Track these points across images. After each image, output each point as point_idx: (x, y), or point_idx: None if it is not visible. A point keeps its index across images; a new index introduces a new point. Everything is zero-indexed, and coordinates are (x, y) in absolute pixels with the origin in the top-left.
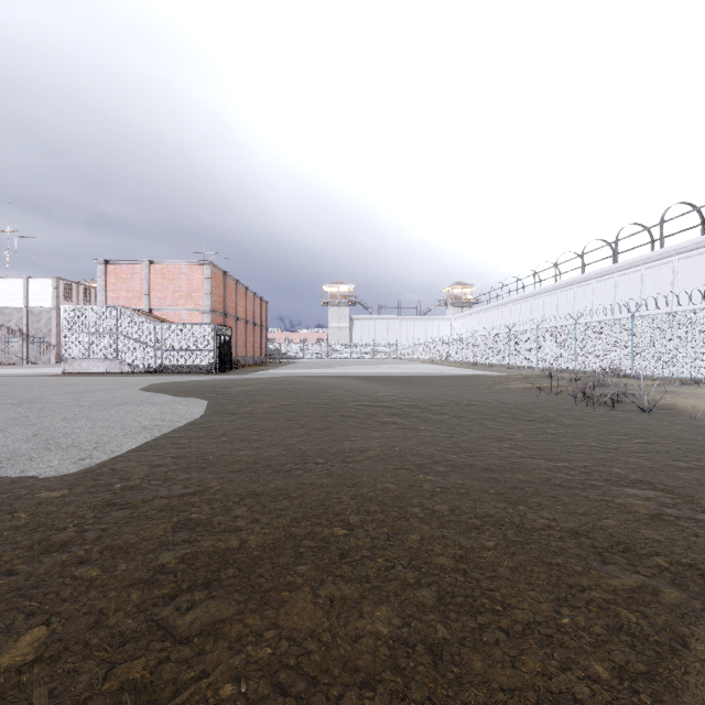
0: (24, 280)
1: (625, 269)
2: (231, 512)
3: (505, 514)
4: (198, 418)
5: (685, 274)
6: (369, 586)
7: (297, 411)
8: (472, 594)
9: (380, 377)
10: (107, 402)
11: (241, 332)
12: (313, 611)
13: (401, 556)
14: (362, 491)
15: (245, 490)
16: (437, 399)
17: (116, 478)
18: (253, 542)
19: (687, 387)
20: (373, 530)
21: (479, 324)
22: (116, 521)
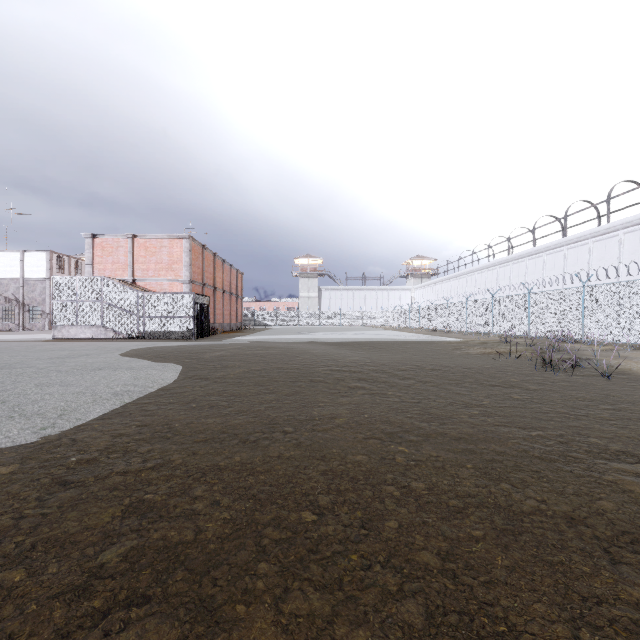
0: (20, 253)
1: (573, 242)
2: (190, 492)
3: (487, 494)
4: (171, 383)
5: (631, 247)
6: (342, 596)
7: (268, 376)
8: (466, 609)
9: (347, 342)
10: (85, 367)
11: (219, 301)
12: (274, 637)
13: (378, 552)
14: (332, 465)
15: (207, 464)
16: (402, 364)
17: (73, 450)
18: (210, 532)
19: (638, 352)
20: (345, 514)
21: (437, 294)
22: (61, 504)
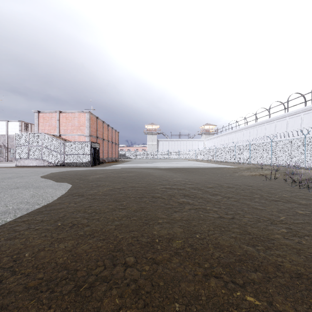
0: (6, 122)
1: (292, 115)
2: None
3: None
4: (56, 199)
5: None
6: None
7: (124, 193)
8: None
9: (173, 168)
10: (9, 186)
11: (105, 146)
12: None
13: None
14: None
15: None
16: (208, 183)
17: None
18: None
19: None
20: None
21: (217, 142)
22: None
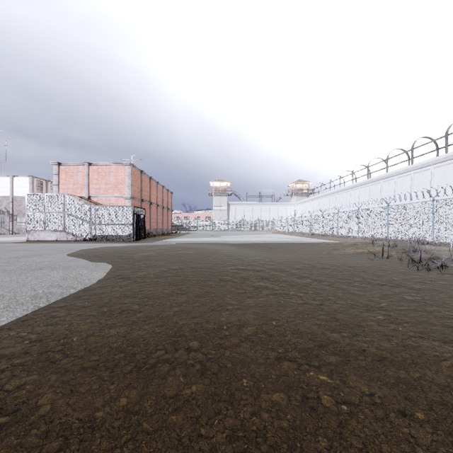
0: (10, 178)
1: (418, 168)
2: None
3: None
4: (95, 283)
5: None
6: None
7: (183, 275)
8: None
9: (249, 244)
10: (29, 267)
11: (154, 212)
12: None
13: None
14: (243, 416)
15: (80, 417)
16: (296, 262)
17: None
18: None
19: None
20: None
21: (314, 207)
22: None
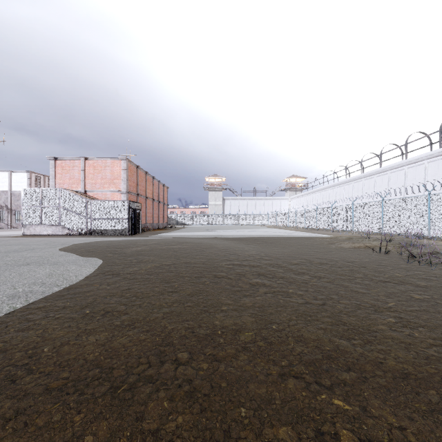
0: (9, 173)
1: (412, 163)
2: None
3: None
4: (82, 280)
5: None
6: None
7: (176, 271)
8: None
9: (244, 238)
10: (16, 262)
11: (149, 207)
12: None
13: None
14: None
15: None
16: (293, 257)
17: None
18: None
19: None
20: None
21: (307, 202)
22: None
